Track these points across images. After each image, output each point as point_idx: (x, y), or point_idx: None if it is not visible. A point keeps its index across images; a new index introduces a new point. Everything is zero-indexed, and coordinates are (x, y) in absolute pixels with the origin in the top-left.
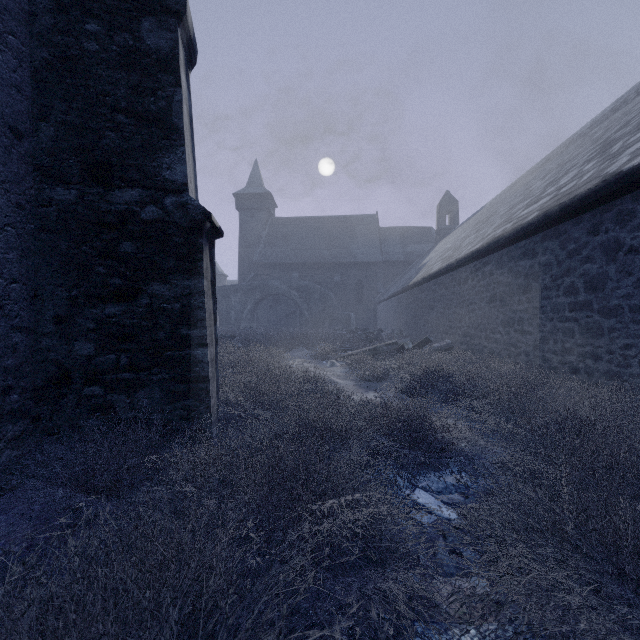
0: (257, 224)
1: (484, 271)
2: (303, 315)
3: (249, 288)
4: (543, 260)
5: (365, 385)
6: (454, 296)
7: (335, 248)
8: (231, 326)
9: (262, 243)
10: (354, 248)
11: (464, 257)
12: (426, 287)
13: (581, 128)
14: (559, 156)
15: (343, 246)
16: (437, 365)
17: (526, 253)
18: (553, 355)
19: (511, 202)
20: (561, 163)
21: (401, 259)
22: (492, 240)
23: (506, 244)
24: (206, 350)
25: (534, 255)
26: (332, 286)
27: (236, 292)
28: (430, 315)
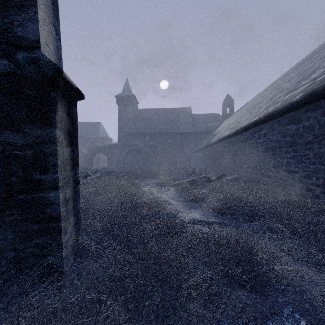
0: (128, 112)
1: (260, 134)
2: (152, 160)
3: (123, 145)
4: (307, 124)
5: (189, 205)
6: (238, 149)
7: (169, 125)
8: (113, 166)
9: (130, 122)
10: (179, 125)
11: (246, 126)
12: (220, 144)
13: (306, 56)
14: (294, 71)
15: (173, 123)
16: (236, 193)
17: (292, 121)
18: (315, 187)
19: (269, 96)
20: (299, 73)
21: (203, 130)
22: (267, 114)
23: (277, 116)
24: (58, 193)
25: (299, 121)
26: (167, 145)
27: (116, 148)
28: (223, 160)
